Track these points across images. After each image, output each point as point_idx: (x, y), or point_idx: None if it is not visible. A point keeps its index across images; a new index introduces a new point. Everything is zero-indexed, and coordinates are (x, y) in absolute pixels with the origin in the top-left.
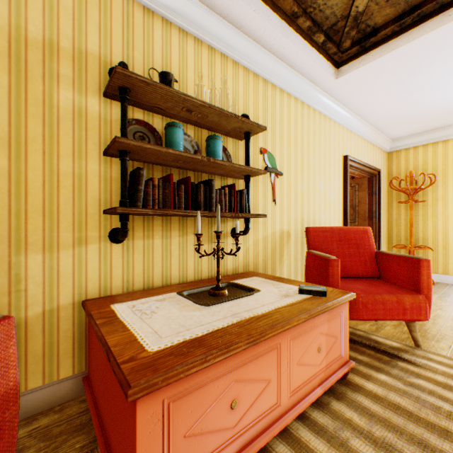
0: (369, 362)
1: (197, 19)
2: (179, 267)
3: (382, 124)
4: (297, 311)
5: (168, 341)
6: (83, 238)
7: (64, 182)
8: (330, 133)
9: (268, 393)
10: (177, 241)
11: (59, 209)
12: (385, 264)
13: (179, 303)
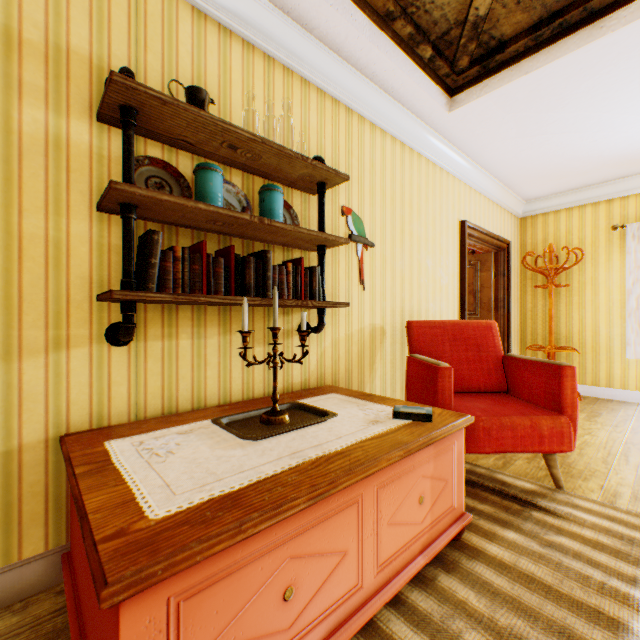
0: (492, 514)
1: (246, 12)
2: (219, 380)
3: (512, 179)
4: (389, 446)
5: (184, 500)
6: (62, 339)
7: (31, 251)
8: (442, 189)
9: (344, 571)
10: (215, 341)
11: (22, 294)
12: (515, 373)
13: (213, 436)
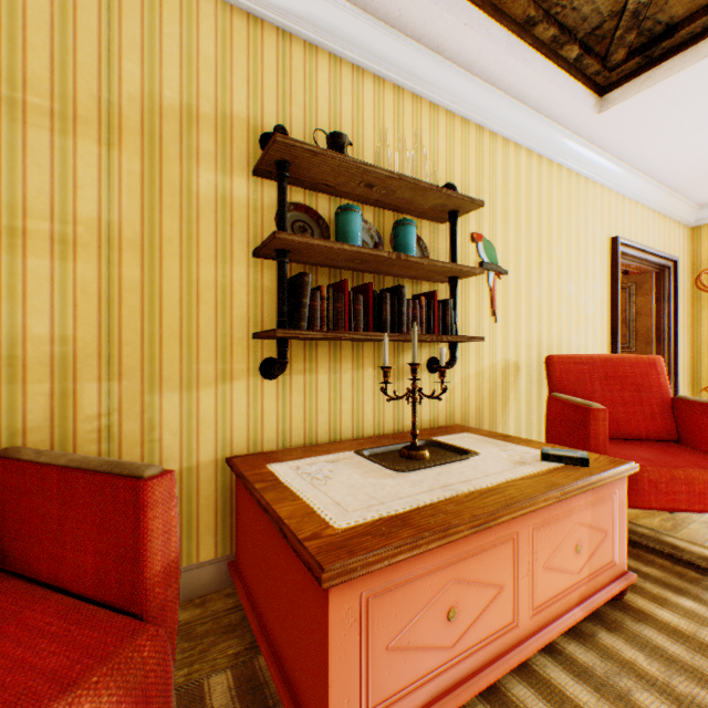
0: (661, 578)
1: (378, 48)
2: (352, 415)
3: (681, 181)
4: (543, 487)
5: (357, 516)
6: (227, 372)
7: (205, 295)
8: (587, 202)
9: (500, 605)
10: (349, 376)
11: (199, 333)
12: (689, 418)
13: (360, 466)
